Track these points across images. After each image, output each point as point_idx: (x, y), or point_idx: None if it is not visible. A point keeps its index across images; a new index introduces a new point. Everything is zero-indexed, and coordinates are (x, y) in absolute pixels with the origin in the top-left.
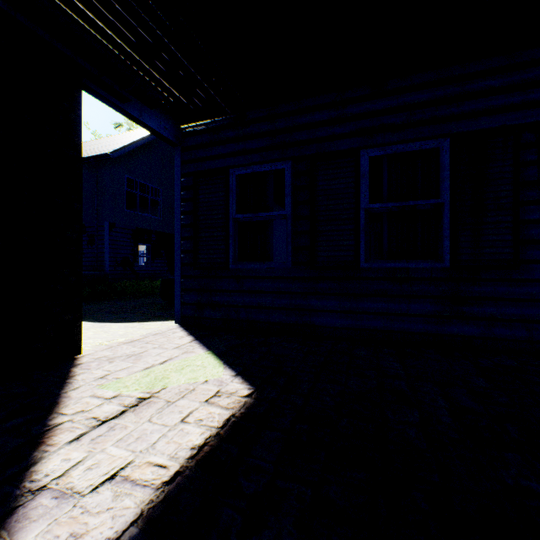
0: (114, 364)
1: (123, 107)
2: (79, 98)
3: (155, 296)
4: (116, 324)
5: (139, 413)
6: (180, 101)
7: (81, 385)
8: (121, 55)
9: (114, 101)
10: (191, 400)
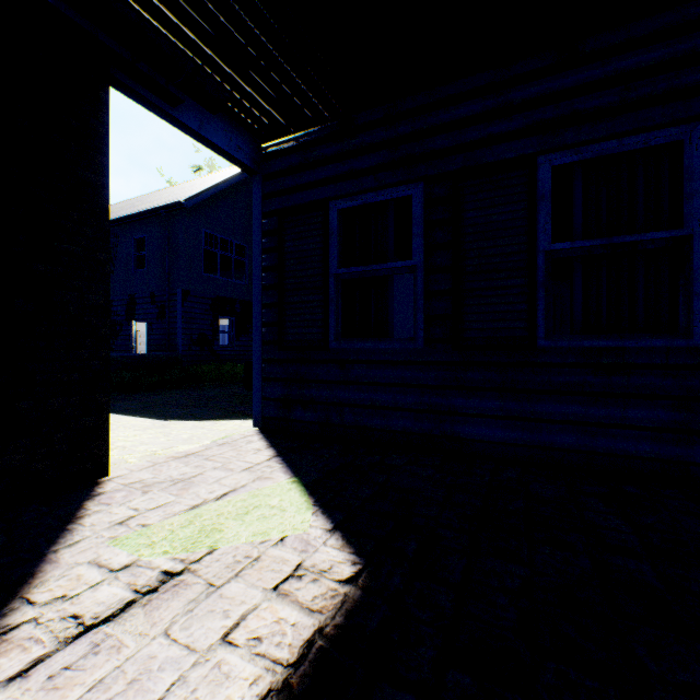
0: (148, 496)
1: (175, 115)
2: (106, 96)
3: (239, 384)
4: (182, 422)
5: (153, 612)
6: (258, 105)
7: (85, 536)
8: (168, 32)
9: (161, 105)
10: (249, 584)
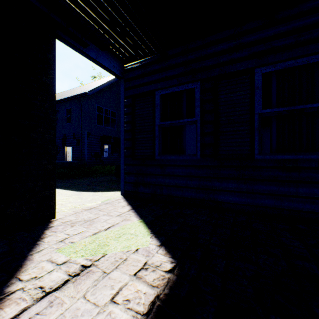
0: (73, 228)
1: (85, 51)
2: (54, 43)
3: (113, 175)
4: (87, 193)
5: (77, 285)
6: (123, 46)
7: (45, 247)
8: (82, 13)
9: (79, 47)
10: (122, 272)
